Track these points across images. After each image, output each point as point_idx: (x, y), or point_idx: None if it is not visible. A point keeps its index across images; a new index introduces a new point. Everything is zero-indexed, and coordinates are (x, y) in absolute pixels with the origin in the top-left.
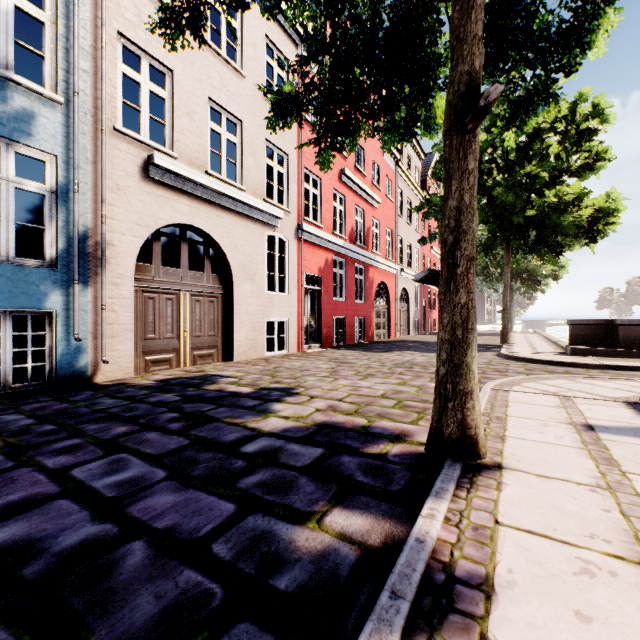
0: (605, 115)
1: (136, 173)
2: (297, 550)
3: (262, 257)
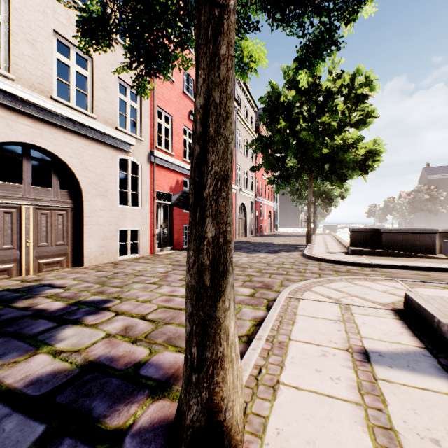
0: (373, 85)
1: None
2: None
3: (114, 176)
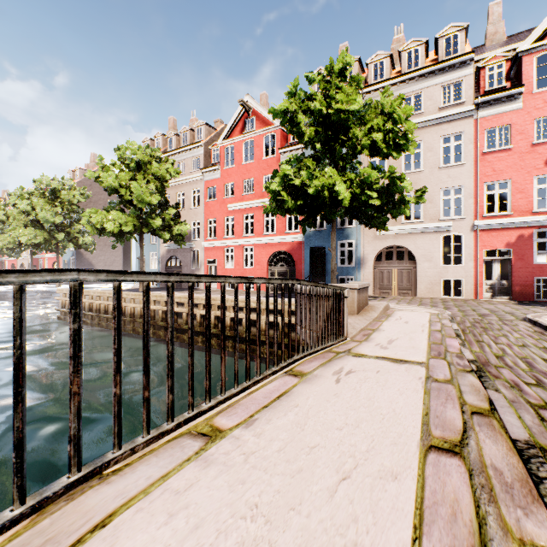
0: None
1: (373, 235)
2: None
3: (437, 248)
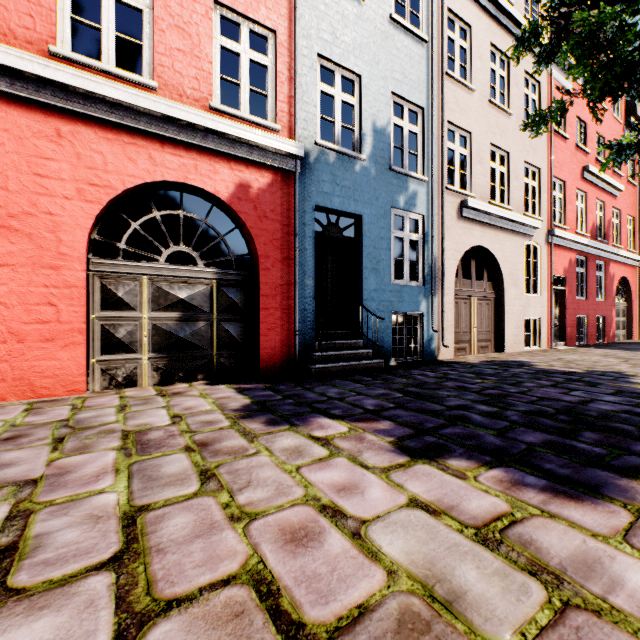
0: None
1: (454, 215)
2: None
3: (522, 264)
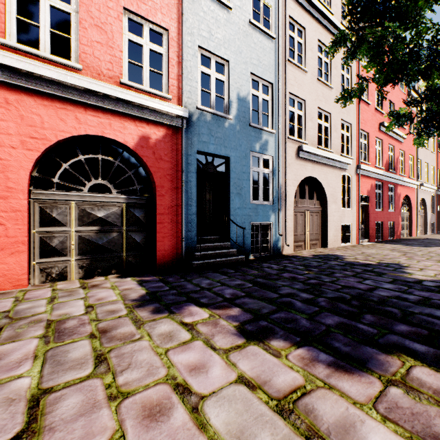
0: None
1: (294, 156)
2: None
3: (339, 188)
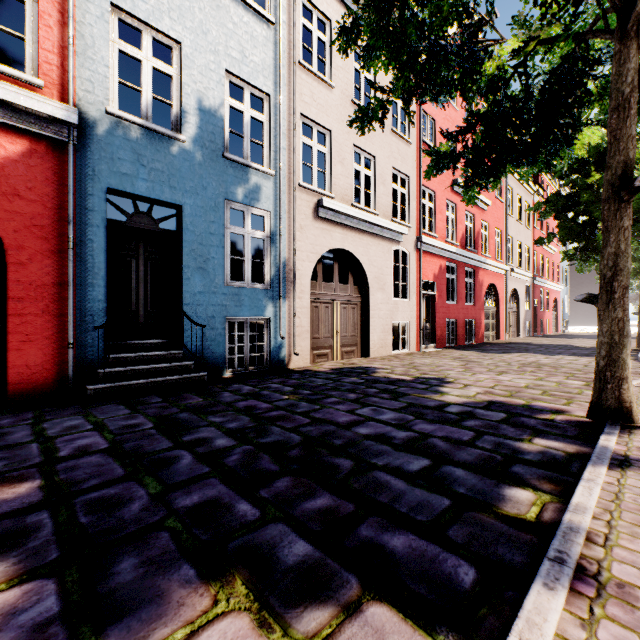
0: None
1: (310, 215)
2: (525, 449)
3: (389, 269)
